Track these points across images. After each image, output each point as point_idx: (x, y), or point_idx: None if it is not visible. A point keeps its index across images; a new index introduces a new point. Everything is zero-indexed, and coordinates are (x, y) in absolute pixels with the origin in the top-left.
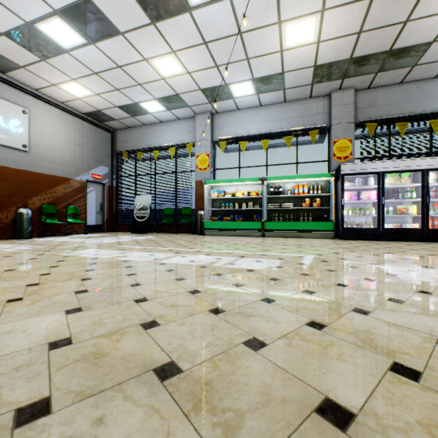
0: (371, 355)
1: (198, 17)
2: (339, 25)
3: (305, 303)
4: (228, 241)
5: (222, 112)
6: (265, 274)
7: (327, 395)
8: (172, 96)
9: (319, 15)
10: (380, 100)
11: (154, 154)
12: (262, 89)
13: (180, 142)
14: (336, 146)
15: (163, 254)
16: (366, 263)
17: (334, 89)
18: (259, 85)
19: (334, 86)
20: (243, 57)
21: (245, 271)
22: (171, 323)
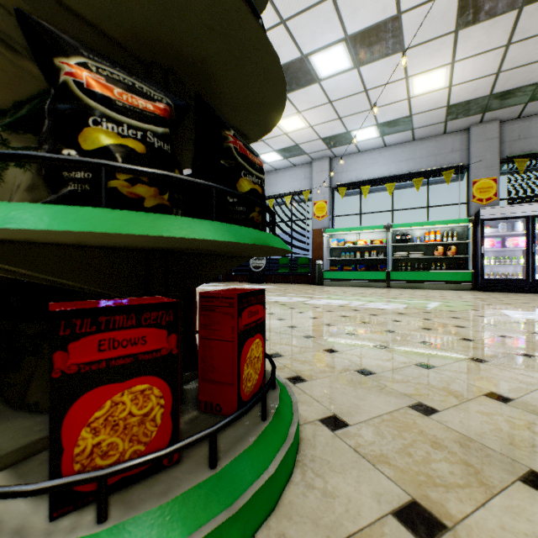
0: (452, 336)
1: (326, 85)
2: (472, 71)
3: (422, 323)
4: (351, 291)
5: (341, 156)
6: (393, 311)
7: (424, 341)
8: (291, 146)
9: (449, 66)
10: (534, 131)
11: (269, 203)
12: (387, 131)
13: (296, 190)
14: (476, 187)
15: (299, 298)
16: (490, 308)
17: (473, 123)
18: (383, 128)
19: (473, 120)
20: (368, 108)
21: (376, 309)
22: (340, 325)
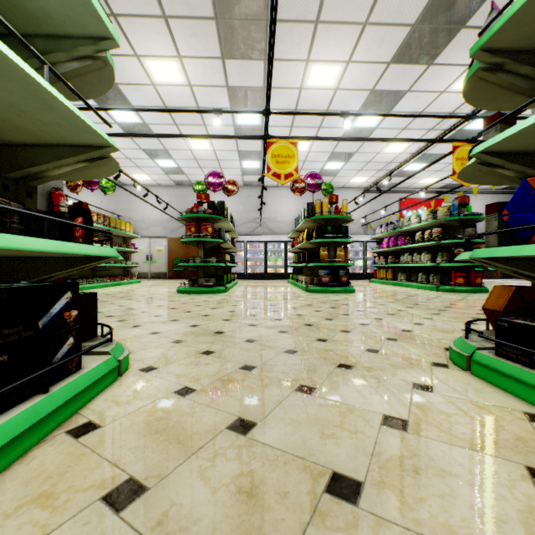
0: None
1: None
2: None
3: None
4: None
5: None
6: None
7: None
8: None
9: None
10: None
11: None
12: None
13: None
14: None
15: None
16: None
17: None
18: None
19: None
20: None
21: None
22: None
